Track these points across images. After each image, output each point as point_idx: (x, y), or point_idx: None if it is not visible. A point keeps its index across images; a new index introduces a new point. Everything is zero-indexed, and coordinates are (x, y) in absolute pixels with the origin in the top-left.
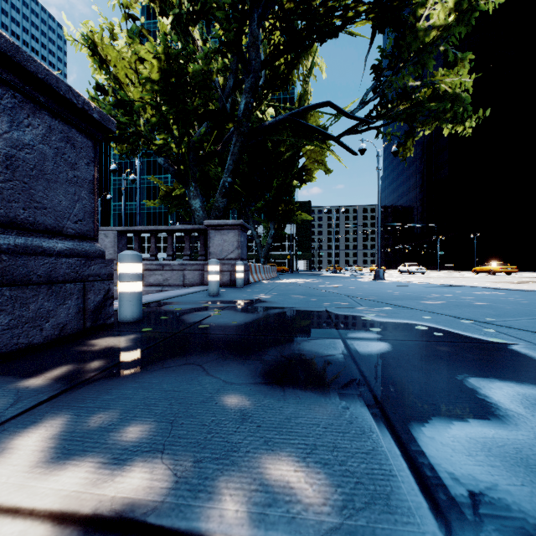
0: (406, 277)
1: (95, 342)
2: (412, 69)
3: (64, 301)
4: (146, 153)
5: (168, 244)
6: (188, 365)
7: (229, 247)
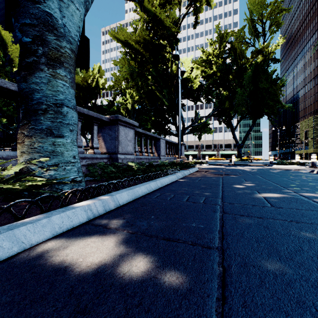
0: None
1: None
2: None
3: None
4: None
5: None
6: None
7: None
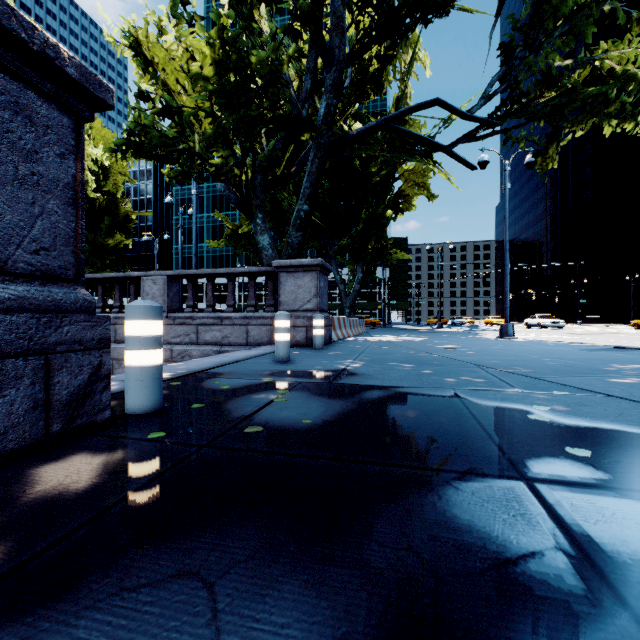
0: (540, 333)
1: (47, 470)
2: (560, 43)
3: (1, 390)
4: (201, 177)
5: (229, 292)
6: (182, 582)
7: (304, 295)
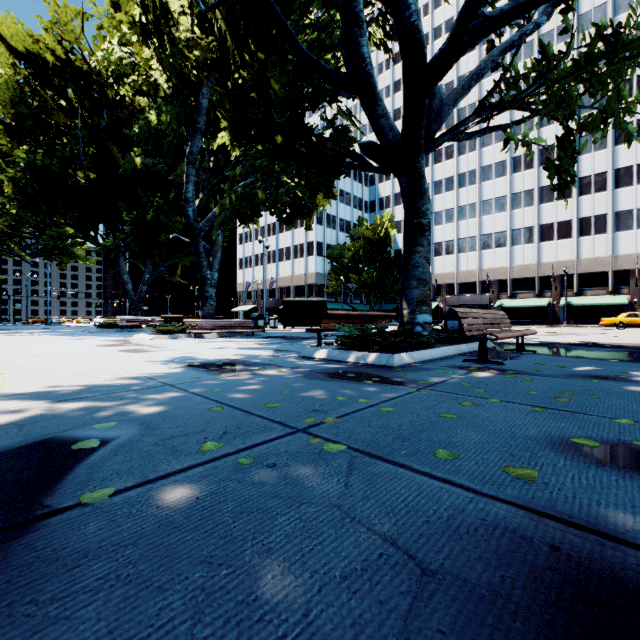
0: None
1: None
2: None
3: None
4: None
5: None
6: None
7: None
